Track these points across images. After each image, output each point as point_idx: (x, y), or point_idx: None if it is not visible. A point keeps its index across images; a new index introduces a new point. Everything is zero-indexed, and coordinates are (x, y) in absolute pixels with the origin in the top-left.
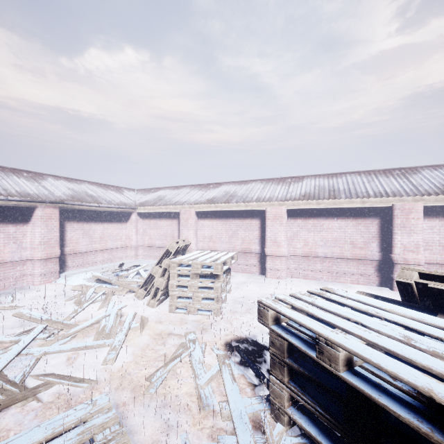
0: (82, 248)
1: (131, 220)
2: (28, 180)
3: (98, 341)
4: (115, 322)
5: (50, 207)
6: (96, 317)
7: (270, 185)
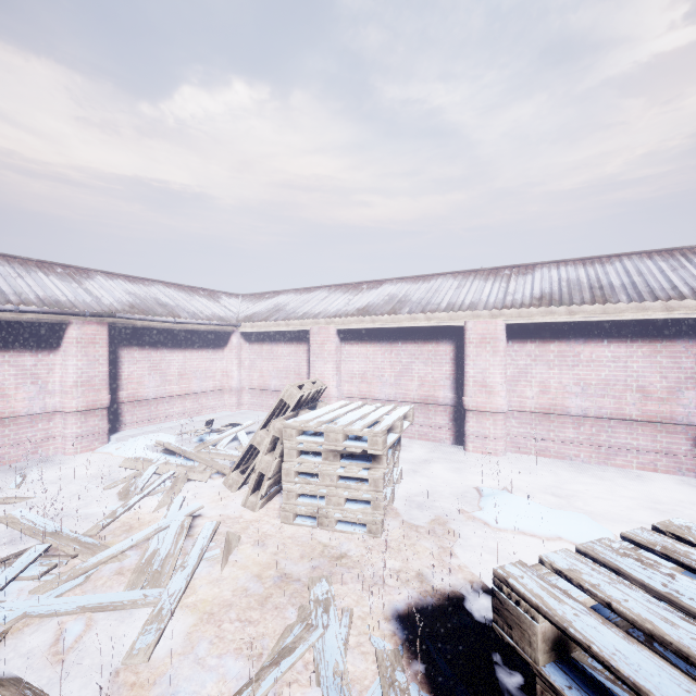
0: (149, 392)
1: (230, 346)
2: (62, 279)
3: (132, 592)
4: (175, 544)
5: (92, 324)
6: (143, 531)
7: (472, 281)
